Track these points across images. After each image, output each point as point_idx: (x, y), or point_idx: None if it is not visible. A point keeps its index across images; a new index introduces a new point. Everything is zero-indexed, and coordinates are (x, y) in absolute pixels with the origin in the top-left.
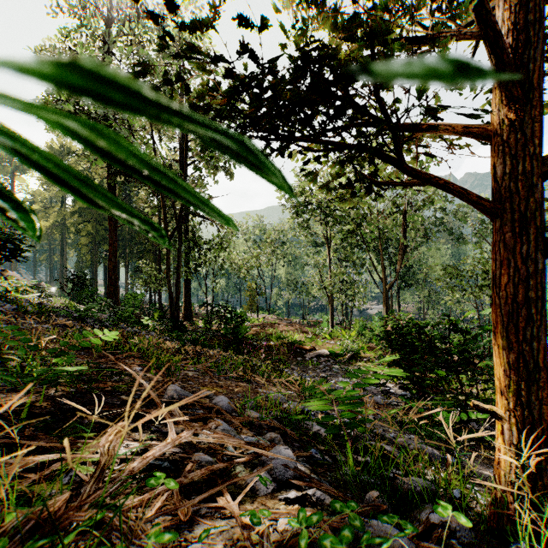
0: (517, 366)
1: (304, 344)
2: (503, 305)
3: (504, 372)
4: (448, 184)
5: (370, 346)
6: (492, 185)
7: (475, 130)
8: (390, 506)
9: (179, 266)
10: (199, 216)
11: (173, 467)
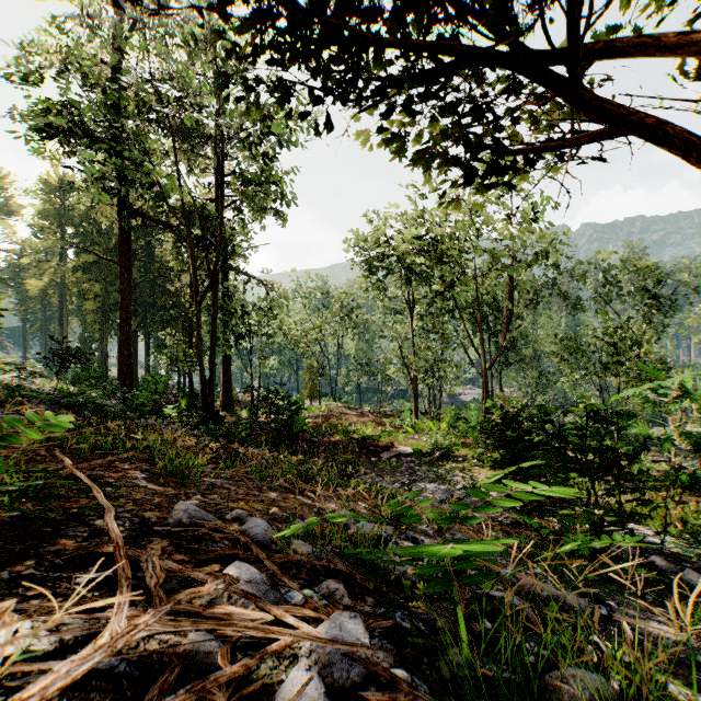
0: None
1: (380, 440)
2: None
3: None
4: (663, 125)
5: (465, 442)
6: None
7: None
8: None
9: (214, 337)
10: (242, 272)
11: (137, 670)
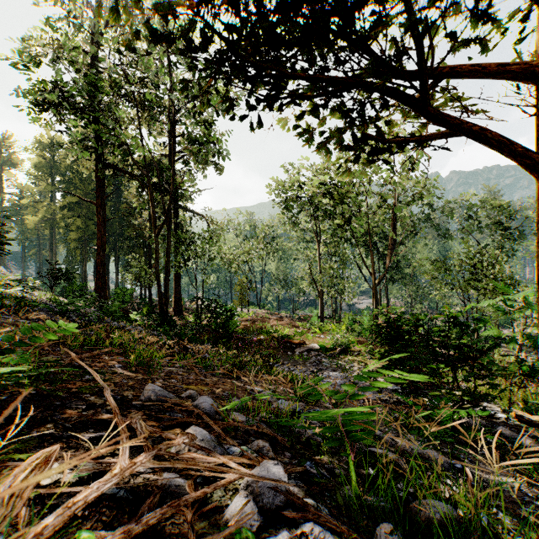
0: None
1: (294, 338)
2: None
3: None
4: (485, 131)
5: (360, 340)
6: (538, 134)
7: (514, 67)
8: None
9: (168, 260)
10: (189, 210)
11: (131, 496)
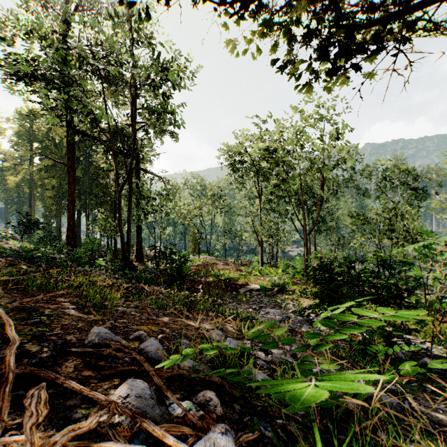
0: None
1: (238, 280)
2: None
3: None
4: None
5: (294, 281)
6: None
7: None
8: None
9: (130, 214)
10: (149, 172)
11: None
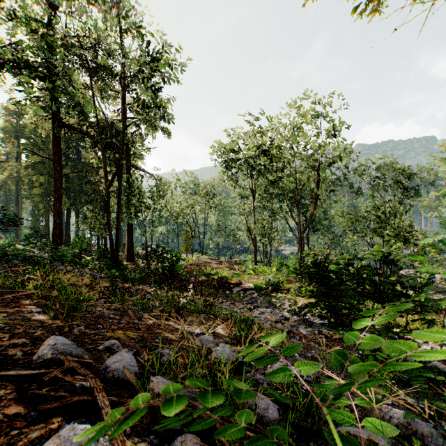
0: None
1: (232, 279)
2: None
3: None
4: None
5: (288, 280)
6: None
7: None
8: None
9: (119, 210)
10: (140, 169)
11: None
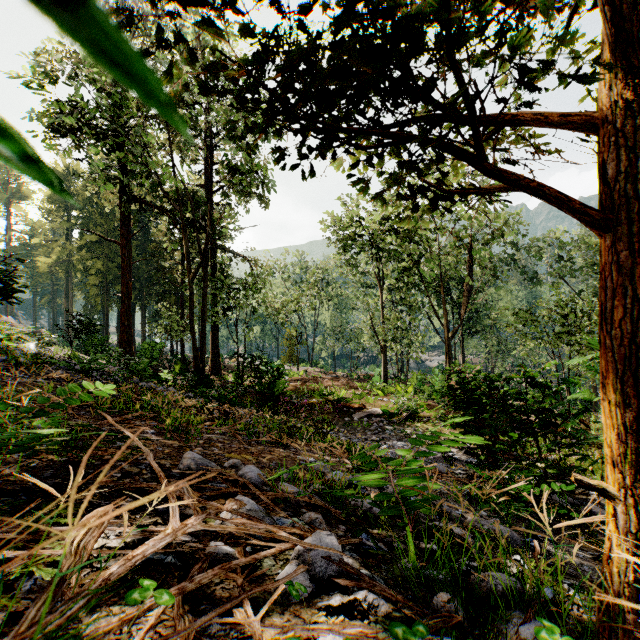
0: (636, 429)
1: (352, 402)
2: (617, 347)
3: (618, 436)
4: (542, 187)
5: (430, 404)
6: (600, 189)
7: (576, 118)
8: (464, 613)
9: (204, 310)
10: (228, 251)
11: (179, 562)
